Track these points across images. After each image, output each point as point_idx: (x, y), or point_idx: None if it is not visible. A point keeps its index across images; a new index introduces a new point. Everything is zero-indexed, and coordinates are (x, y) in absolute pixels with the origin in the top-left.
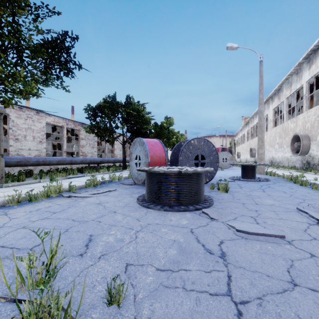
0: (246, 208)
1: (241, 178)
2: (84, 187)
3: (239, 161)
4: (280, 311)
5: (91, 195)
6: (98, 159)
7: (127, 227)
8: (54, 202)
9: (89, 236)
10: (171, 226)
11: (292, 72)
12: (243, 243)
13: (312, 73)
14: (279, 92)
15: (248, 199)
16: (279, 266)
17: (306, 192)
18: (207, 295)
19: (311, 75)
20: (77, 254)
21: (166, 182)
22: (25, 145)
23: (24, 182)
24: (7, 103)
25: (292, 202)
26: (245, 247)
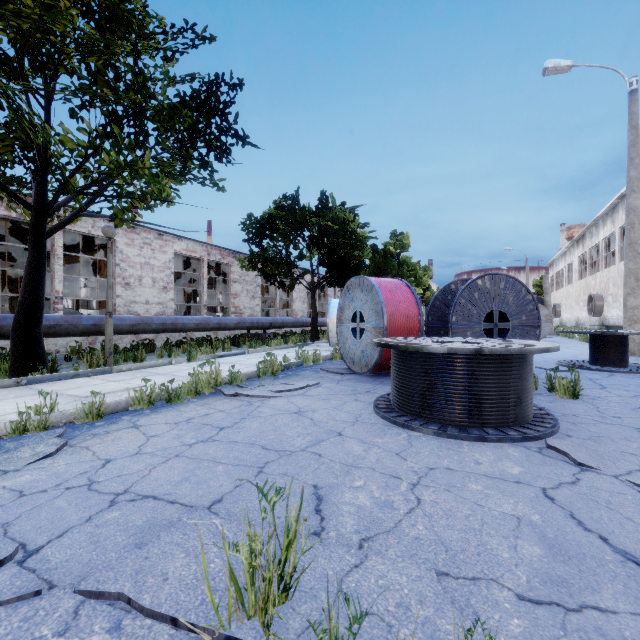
0: None
1: (589, 364)
2: (254, 376)
3: (559, 325)
4: None
5: (274, 393)
6: (265, 321)
7: (385, 471)
8: (211, 405)
9: (314, 488)
10: (487, 477)
11: None
12: None
13: None
14: None
15: None
16: None
17: None
18: None
19: None
20: (306, 531)
21: (450, 372)
22: (140, 295)
23: (145, 363)
24: (119, 219)
25: None
26: None
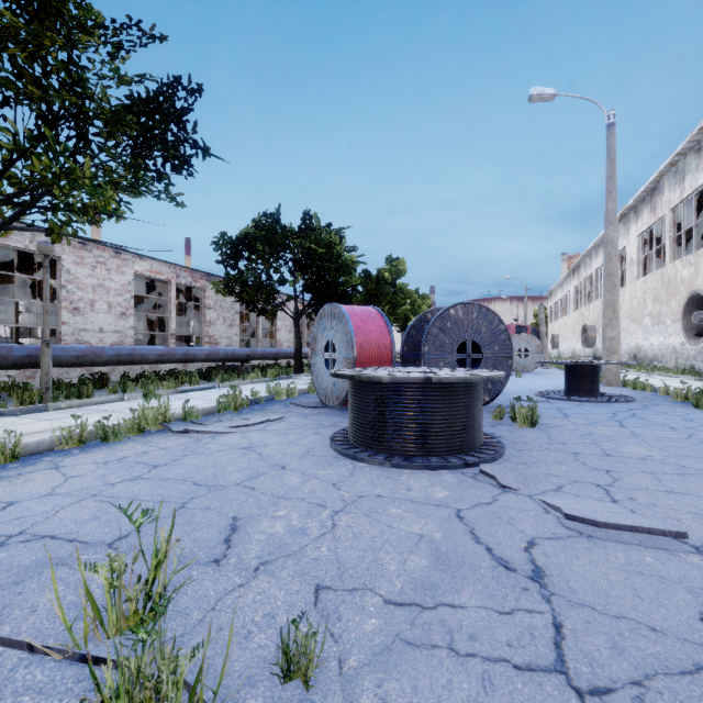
0: (584, 465)
1: (564, 394)
2: (215, 412)
3: (557, 356)
4: None
5: (230, 428)
6: (242, 352)
7: (313, 501)
8: (154, 442)
9: (232, 520)
10: (411, 501)
11: (686, 147)
12: (584, 548)
13: None
14: (653, 196)
15: (586, 444)
16: (679, 606)
17: None
18: (507, 670)
19: None
20: (207, 559)
21: (397, 402)
22: (92, 322)
23: (90, 399)
24: (57, 234)
25: (694, 453)
26: (591, 557)
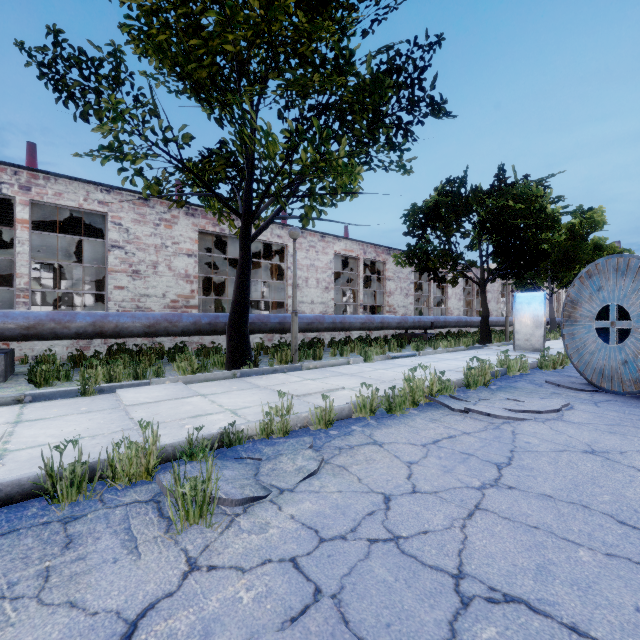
0: None
1: None
2: (460, 385)
3: None
4: None
5: (513, 412)
6: (427, 320)
7: None
8: (443, 422)
9: None
10: None
11: None
12: None
13: None
14: None
15: None
16: None
17: None
18: None
19: None
20: None
21: None
22: (306, 296)
23: (328, 361)
24: (306, 219)
25: None
26: None
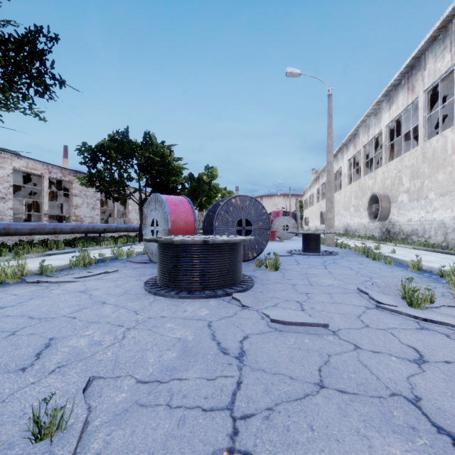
0: (295, 291)
1: (302, 251)
2: (68, 268)
3: (308, 230)
4: (290, 424)
5: (75, 279)
6: (100, 226)
7: (115, 323)
8: (9, 291)
9: (49, 340)
10: (183, 318)
11: (370, 112)
12: (274, 337)
13: (393, 115)
14: (355, 139)
15: (302, 279)
16: (311, 364)
17: (377, 267)
18: (198, 412)
19: (392, 117)
20: (16, 368)
21: (185, 256)
22: None
23: None
24: None
25: (355, 281)
26: (276, 342)
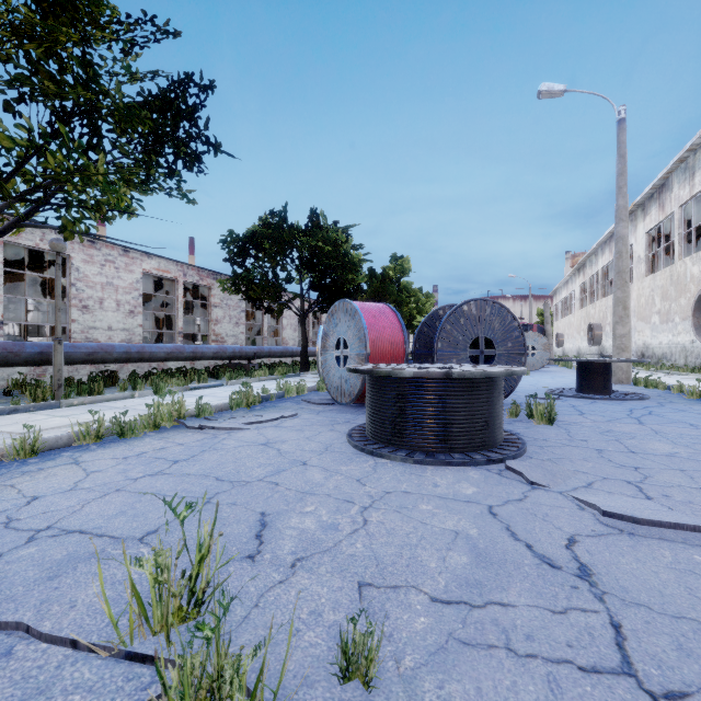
0: (610, 462)
1: (576, 391)
2: (227, 409)
3: (562, 355)
4: None
5: (245, 425)
6: (249, 350)
7: (340, 497)
8: (170, 438)
9: (261, 515)
10: (440, 497)
11: (696, 143)
12: (627, 546)
13: None
14: (662, 193)
15: (608, 441)
16: None
17: None
18: (573, 671)
19: None
20: (241, 555)
21: (418, 397)
22: (101, 320)
23: (102, 396)
24: (69, 231)
25: None
26: (636, 555)
